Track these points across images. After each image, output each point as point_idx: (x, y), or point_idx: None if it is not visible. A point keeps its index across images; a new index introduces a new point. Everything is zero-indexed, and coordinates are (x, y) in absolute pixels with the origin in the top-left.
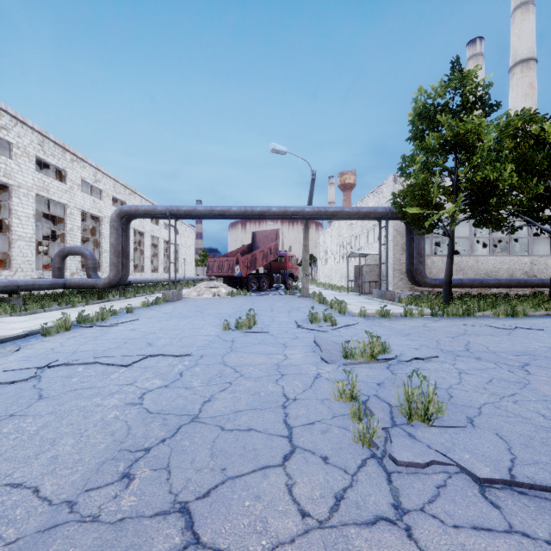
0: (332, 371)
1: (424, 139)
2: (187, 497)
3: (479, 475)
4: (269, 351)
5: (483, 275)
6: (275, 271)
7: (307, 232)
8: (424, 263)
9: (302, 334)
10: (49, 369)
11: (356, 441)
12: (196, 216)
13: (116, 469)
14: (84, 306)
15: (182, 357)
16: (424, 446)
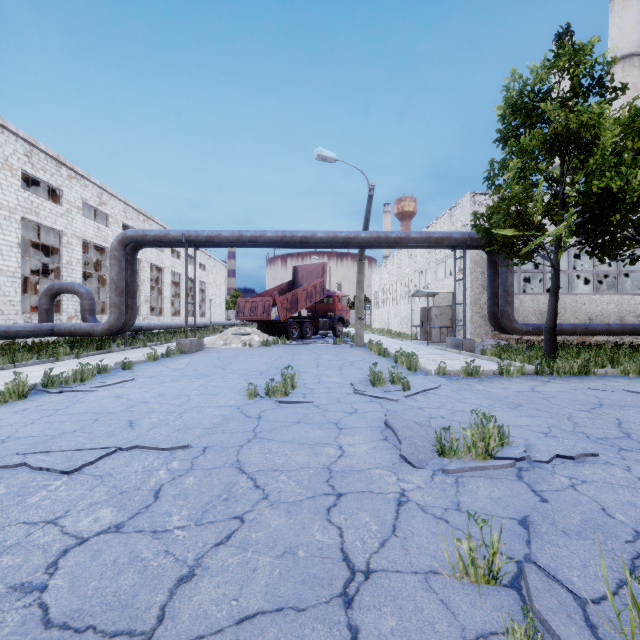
0: (426, 486)
1: (518, 139)
2: None
3: None
4: (313, 439)
5: (585, 320)
6: (321, 314)
7: (362, 264)
8: (513, 304)
9: (363, 405)
10: None
11: None
12: (221, 244)
13: None
14: (74, 359)
15: (172, 452)
16: None
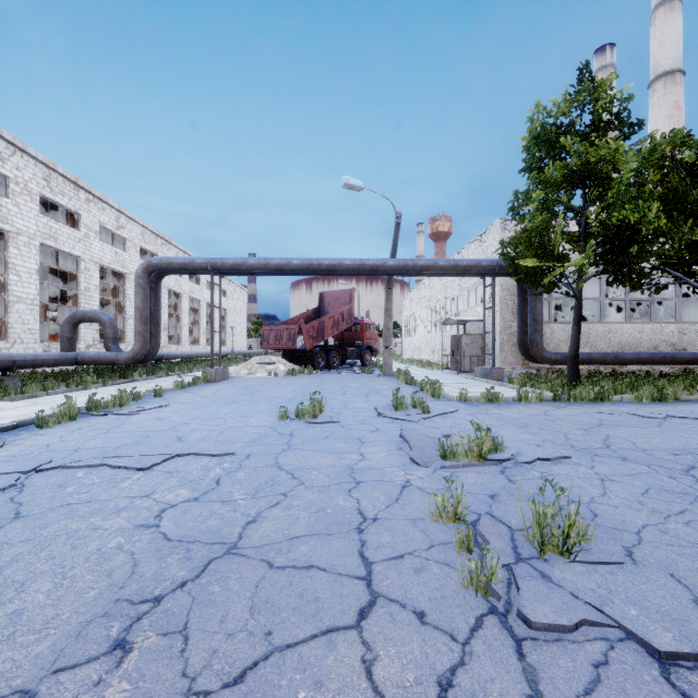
0: (426, 477)
1: (543, 170)
2: (209, 683)
3: (657, 646)
4: (339, 449)
5: (617, 348)
6: (348, 343)
7: (390, 292)
8: (542, 333)
9: (384, 425)
10: (37, 474)
11: (466, 586)
12: (247, 271)
13: (106, 633)
14: (101, 387)
15: (222, 457)
16: (566, 594)
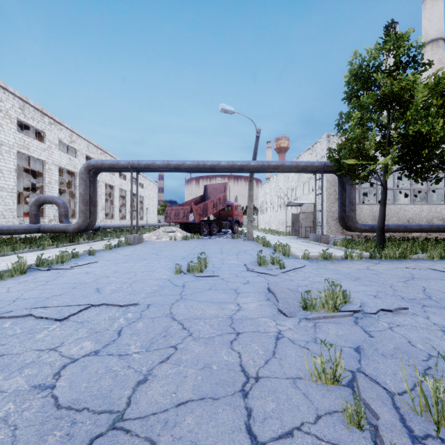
0: (294, 328)
1: (359, 98)
2: None
3: None
4: (220, 299)
5: (405, 222)
6: (223, 218)
7: (252, 183)
8: (355, 211)
9: (253, 278)
10: None
11: None
12: (155, 170)
13: None
14: (54, 248)
15: (127, 307)
16: None
